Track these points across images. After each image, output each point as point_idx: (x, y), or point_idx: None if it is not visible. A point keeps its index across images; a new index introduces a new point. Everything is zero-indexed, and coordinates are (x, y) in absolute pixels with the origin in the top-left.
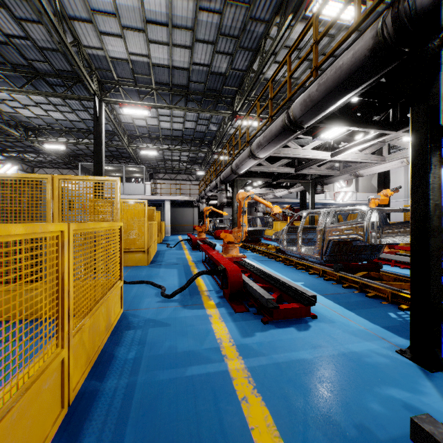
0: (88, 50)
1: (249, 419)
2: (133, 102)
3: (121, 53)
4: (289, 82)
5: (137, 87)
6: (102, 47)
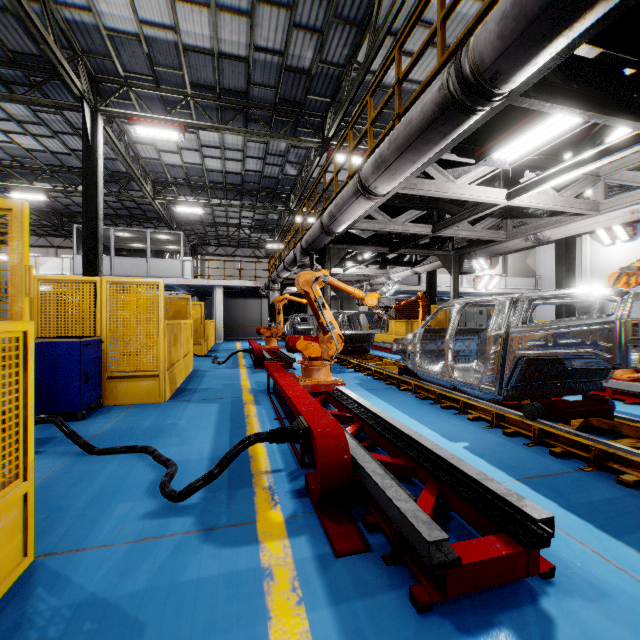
0: (65, 13)
1: None
2: (153, 117)
3: (126, 22)
4: (442, 33)
5: (160, 91)
6: (89, 6)
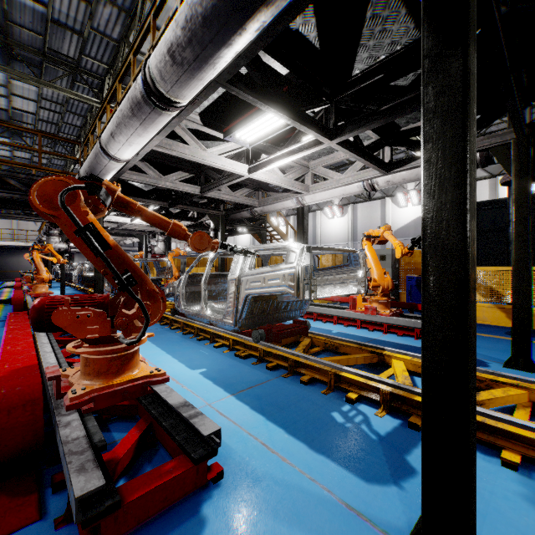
0: None
1: None
2: None
3: None
4: None
5: None
6: None
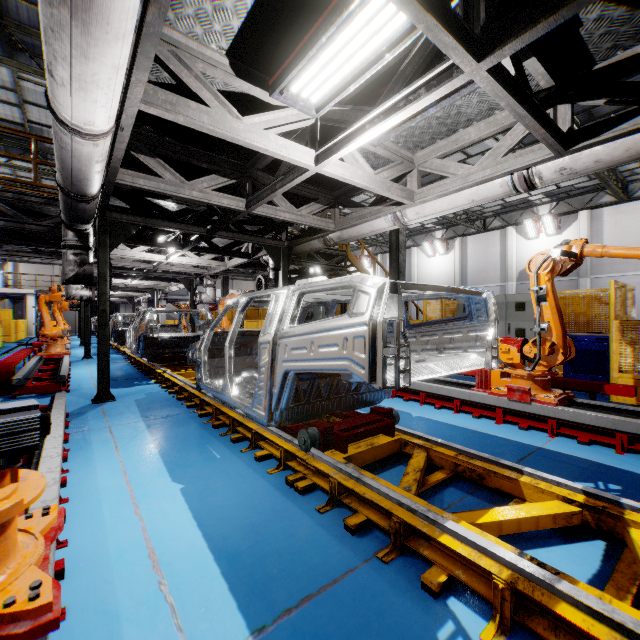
0: None
1: None
2: None
3: None
4: None
5: None
6: None
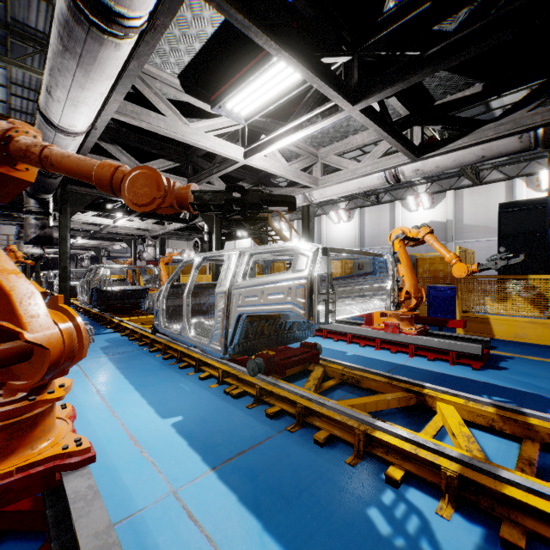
0: None
1: None
2: None
3: None
4: None
5: None
6: None
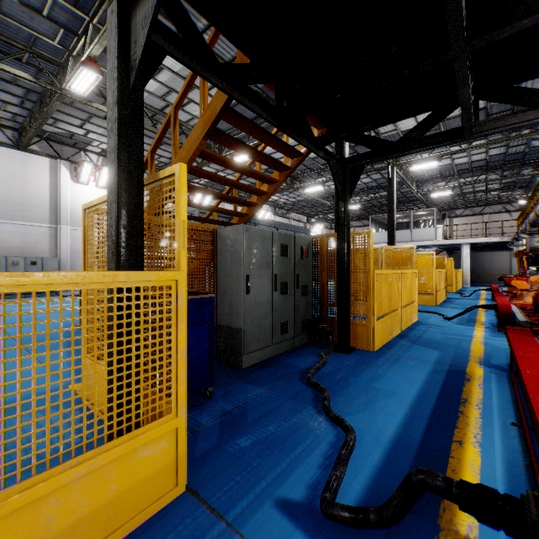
0: (385, 134)
1: (472, 346)
2: (422, 158)
3: (411, 125)
4: None
5: None
6: (396, 129)
